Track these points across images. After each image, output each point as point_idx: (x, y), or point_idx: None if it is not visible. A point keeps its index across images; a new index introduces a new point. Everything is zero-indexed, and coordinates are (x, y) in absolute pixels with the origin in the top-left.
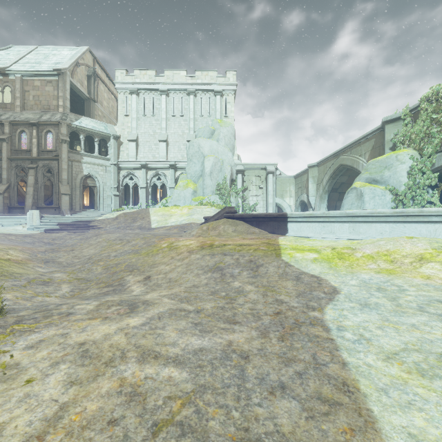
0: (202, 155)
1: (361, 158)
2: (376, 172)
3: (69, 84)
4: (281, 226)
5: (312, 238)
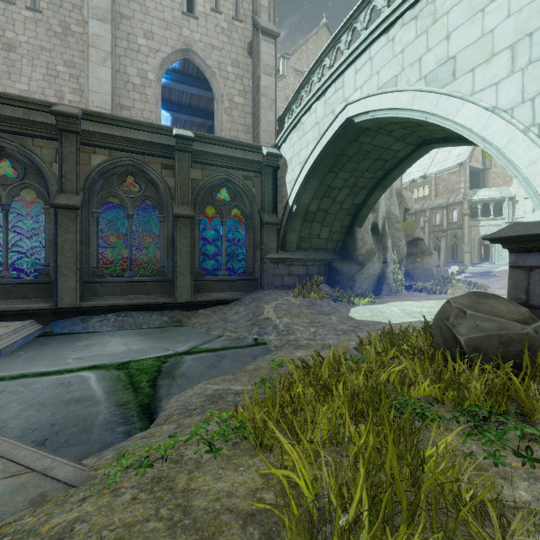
0: None
1: None
2: None
3: (468, 169)
4: None
5: None
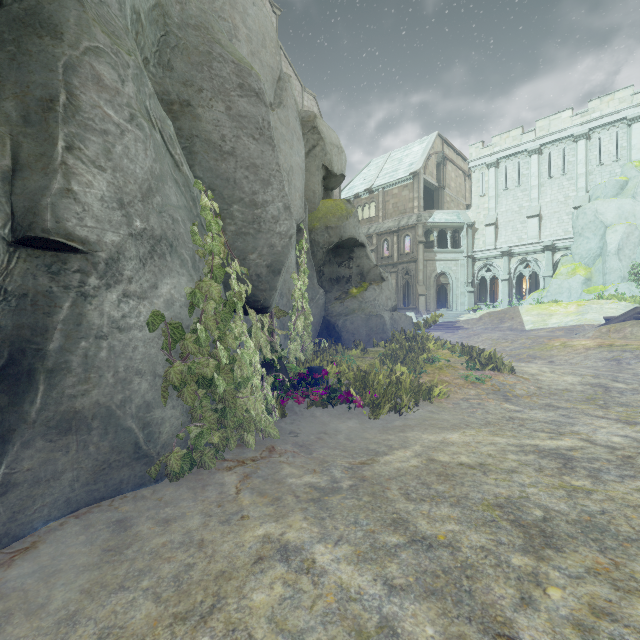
0: (602, 224)
1: None
2: None
3: (422, 182)
4: None
5: None
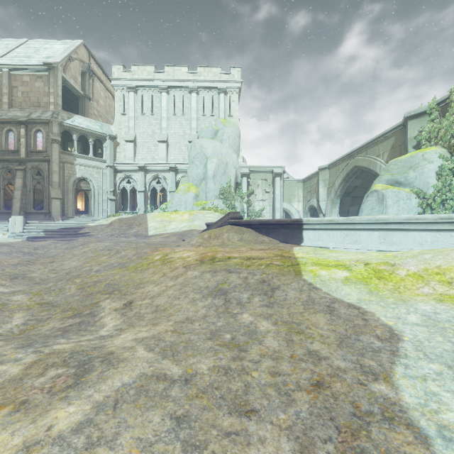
0: (205, 156)
1: (379, 159)
2: (399, 173)
3: (61, 80)
4: (295, 234)
5: (333, 249)
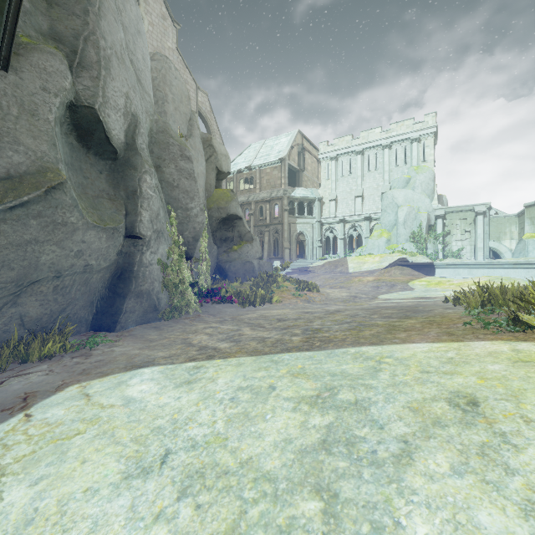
0: (396, 205)
1: None
2: None
3: (287, 166)
4: (431, 270)
5: (447, 278)
